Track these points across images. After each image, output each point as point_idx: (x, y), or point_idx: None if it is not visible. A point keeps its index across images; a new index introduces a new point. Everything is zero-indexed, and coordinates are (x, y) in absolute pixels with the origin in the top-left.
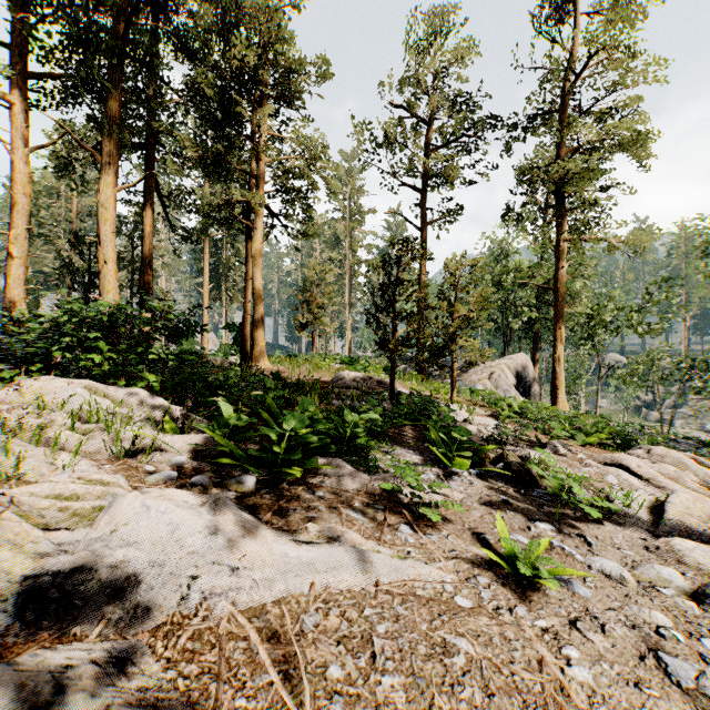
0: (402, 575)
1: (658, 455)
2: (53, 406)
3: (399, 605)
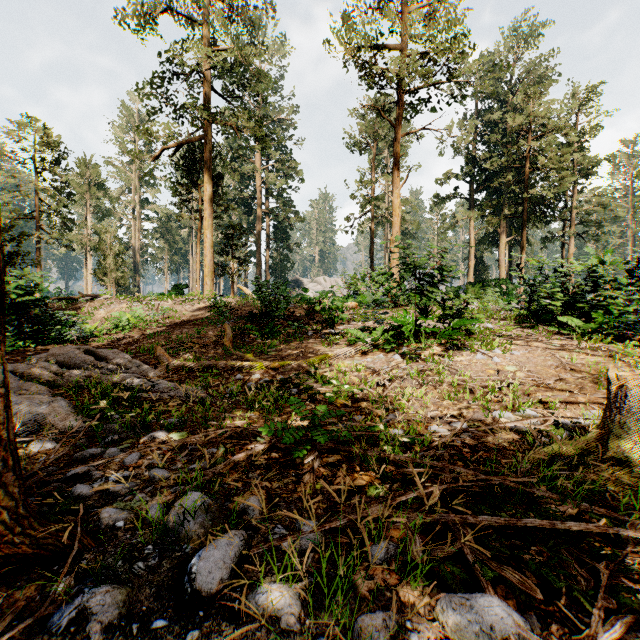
0: None
1: None
2: None
3: None
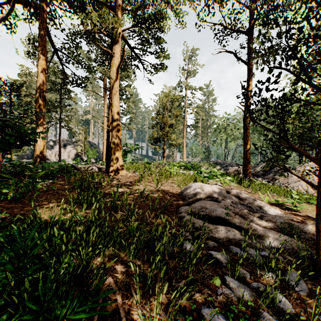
0: None
1: None
2: None
3: None
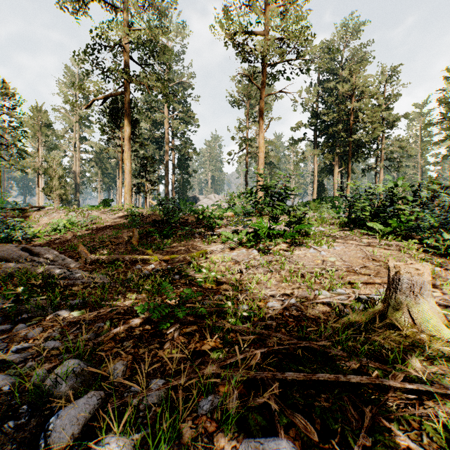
0: None
1: None
2: None
3: None
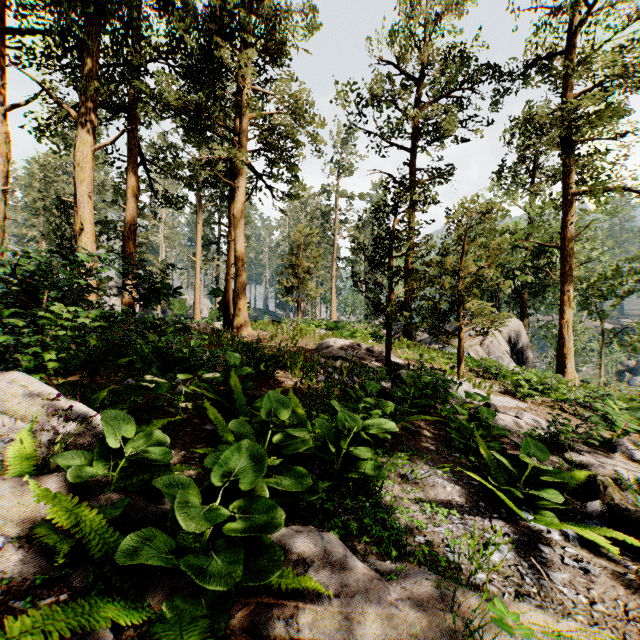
0: None
1: None
2: None
3: None
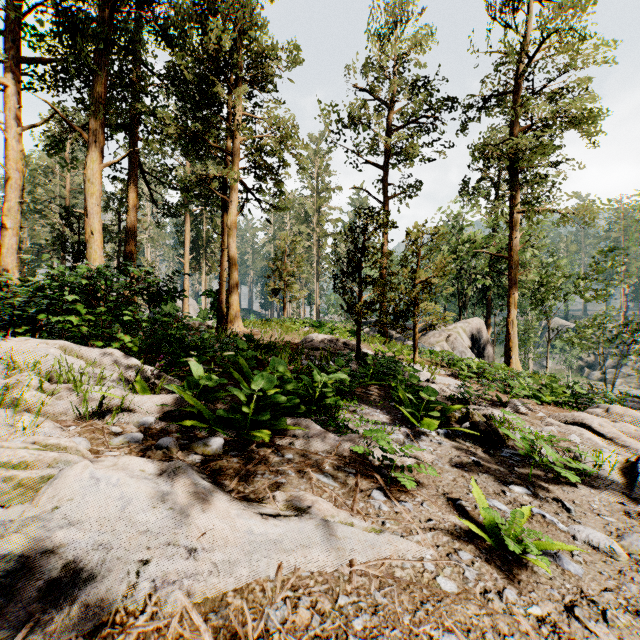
0: (377, 551)
1: (616, 414)
2: (26, 366)
3: (377, 590)
